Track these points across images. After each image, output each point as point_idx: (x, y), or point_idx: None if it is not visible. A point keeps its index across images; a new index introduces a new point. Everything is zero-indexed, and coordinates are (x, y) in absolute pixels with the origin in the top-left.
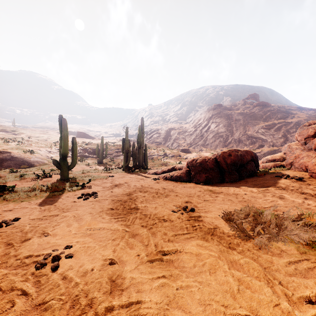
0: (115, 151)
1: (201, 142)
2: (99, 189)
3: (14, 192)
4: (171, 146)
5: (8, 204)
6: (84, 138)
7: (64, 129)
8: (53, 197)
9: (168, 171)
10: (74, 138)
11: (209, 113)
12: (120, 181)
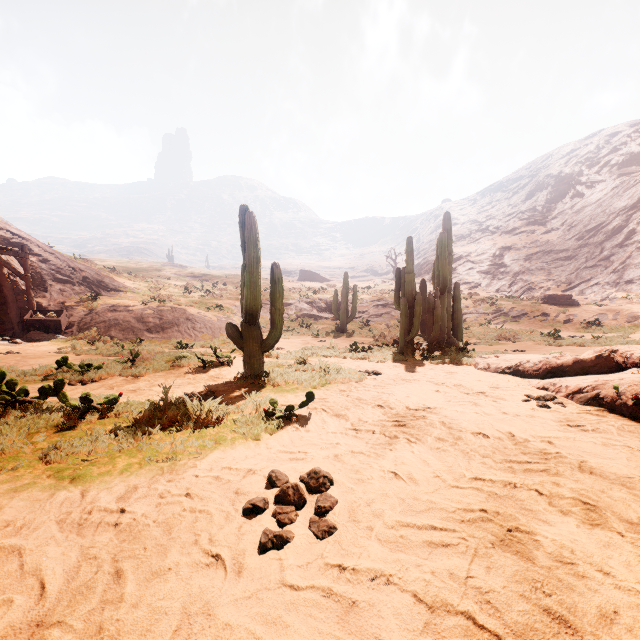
0: (372, 306)
1: (606, 277)
2: (340, 440)
3: (115, 415)
4: (508, 292)
5: (19, 492)
6: (312, 282)
7: (249, 241)
8: (174, 469)
9: (580, 367)
10: (275, 265)
11: (626, 196)
12: (407, 397)
